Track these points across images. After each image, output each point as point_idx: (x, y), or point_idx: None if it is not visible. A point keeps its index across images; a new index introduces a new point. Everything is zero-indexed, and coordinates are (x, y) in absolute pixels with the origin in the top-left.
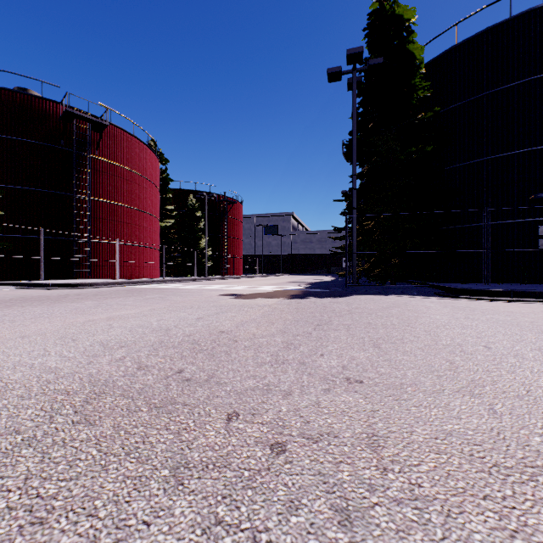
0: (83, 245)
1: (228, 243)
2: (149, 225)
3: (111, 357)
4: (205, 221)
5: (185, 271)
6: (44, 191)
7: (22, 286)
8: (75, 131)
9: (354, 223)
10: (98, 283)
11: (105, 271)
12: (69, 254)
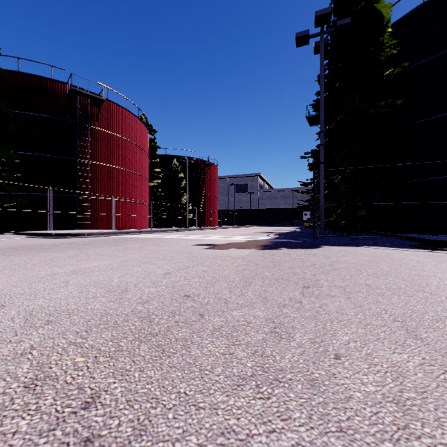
0: (85, 201)
1: (206, 199)
2: (140, 184)
3: (13, 348)
4: (186, 181)
5: (170, 222)
6: (54, 156)
7: (31, 235)
8: (78, 106)
9: (321, 177)
10: (93, 233)
11: (103, 222)
12: (74, 209)
